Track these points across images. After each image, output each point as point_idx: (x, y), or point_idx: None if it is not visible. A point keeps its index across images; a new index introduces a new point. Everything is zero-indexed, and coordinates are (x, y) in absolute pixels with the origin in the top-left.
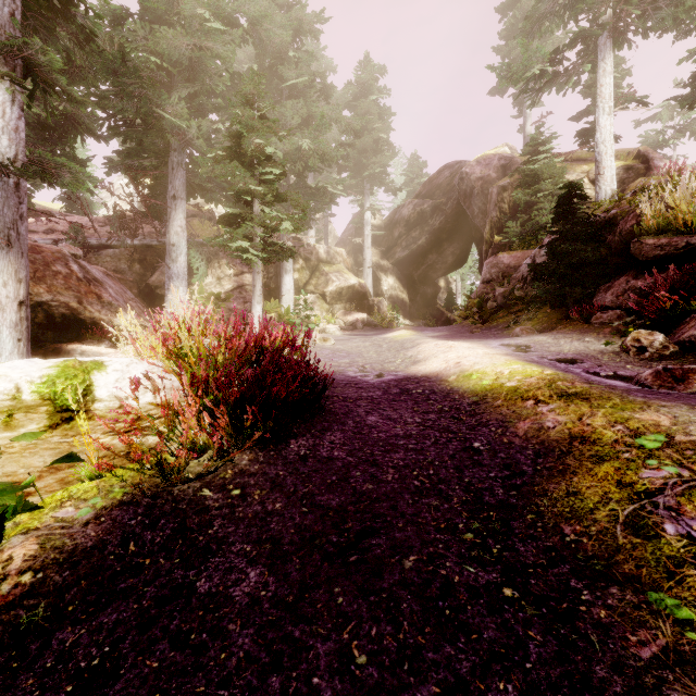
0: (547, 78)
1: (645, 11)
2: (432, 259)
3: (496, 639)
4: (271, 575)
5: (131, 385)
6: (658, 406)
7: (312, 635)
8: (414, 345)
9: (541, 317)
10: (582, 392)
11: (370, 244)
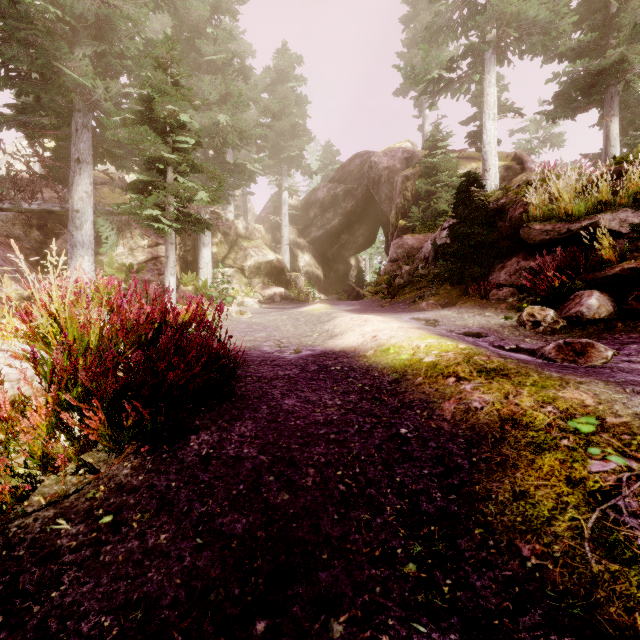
0: (444, 83)
1: (521, 35)
2: (344, 239)
3: None
4: None
5: None
6: (576, 382)
7: None
8: (331, 318)
9: (442, 293)
10: (500, 368)
11: (287, 222)
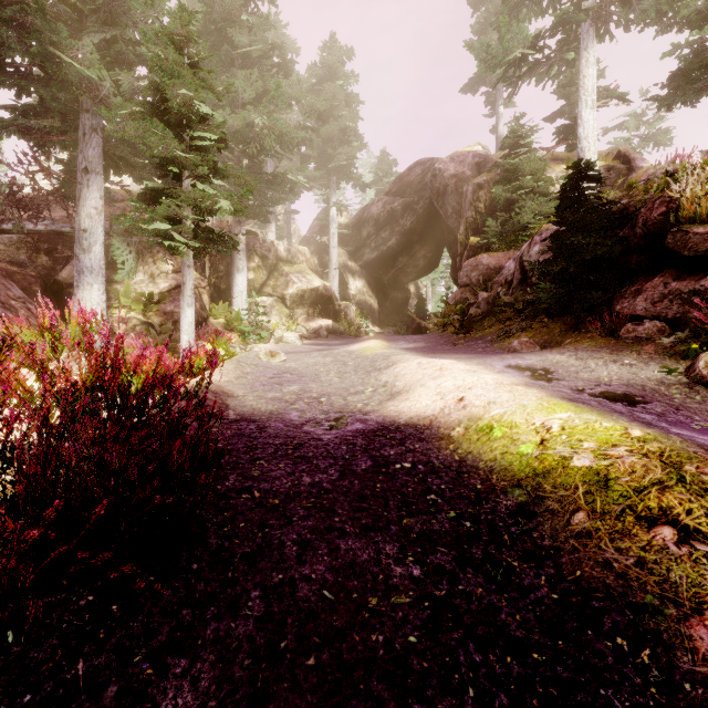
0: (527, 67)
1: (628, 0)
2: (402, 262)
3: None
4: None
5: None
6: None
7: None
8: (389, 364)
9: (537, 327)
10: None
11: (336, 243)
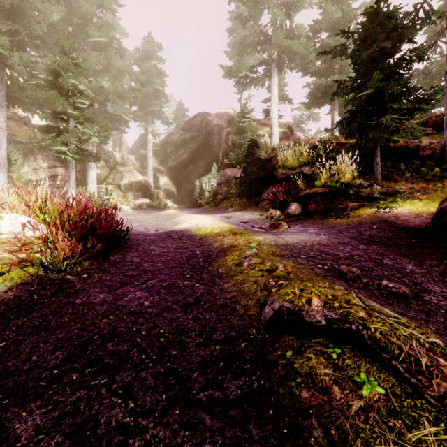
0: (249, 79)
1: (290, 58)
2: (191, 168)
3: (190, 293)
4: (110, 295)
5: (21, 226)
6: (262, 234)
7: (129, 303)
8: (177, 216)
9: (242, 203)
10: (241, 232)
11: (151, 155)
